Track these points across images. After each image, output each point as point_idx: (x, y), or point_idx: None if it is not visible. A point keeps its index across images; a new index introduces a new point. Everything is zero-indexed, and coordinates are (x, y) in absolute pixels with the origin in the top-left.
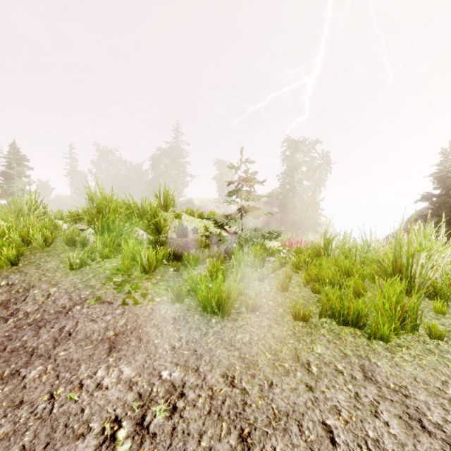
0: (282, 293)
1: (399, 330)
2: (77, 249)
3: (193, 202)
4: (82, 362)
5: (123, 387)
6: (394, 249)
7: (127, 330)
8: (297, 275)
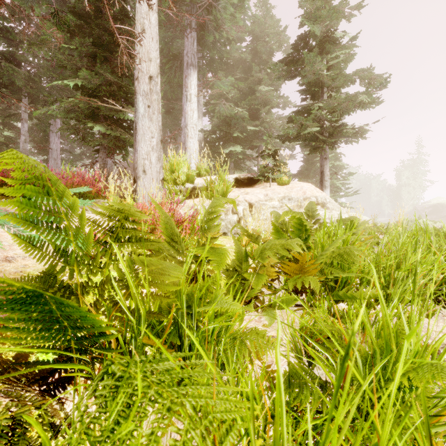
0: None
1: None
2: None
3: (436, 204)
4: None
5: None
6: None
7: None
8: None
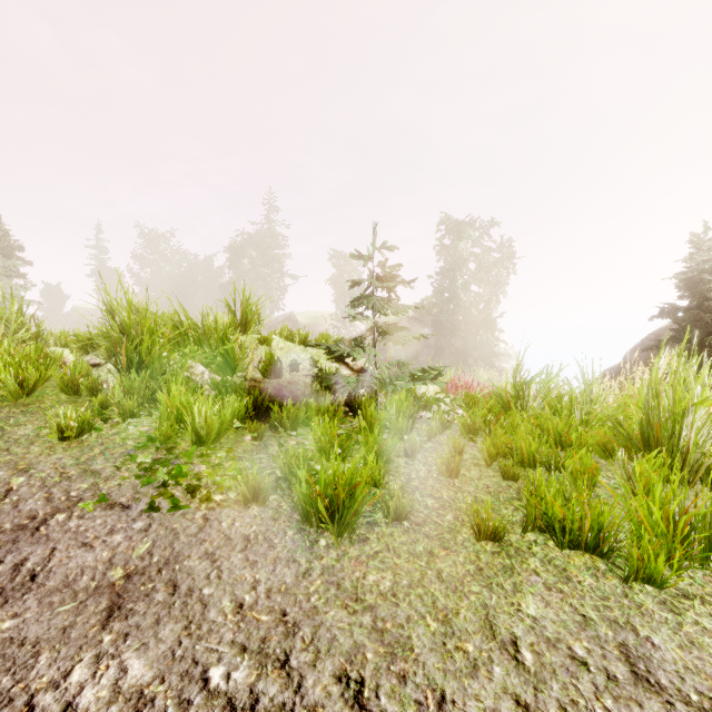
0: (449, 481)
1: (683, 562)
2: (83, 399)
3: (296, 319)
4: (45, 646)
5: (122, 711)
6: (645, 400)
7: (150, 567)
8: (471, 445)
